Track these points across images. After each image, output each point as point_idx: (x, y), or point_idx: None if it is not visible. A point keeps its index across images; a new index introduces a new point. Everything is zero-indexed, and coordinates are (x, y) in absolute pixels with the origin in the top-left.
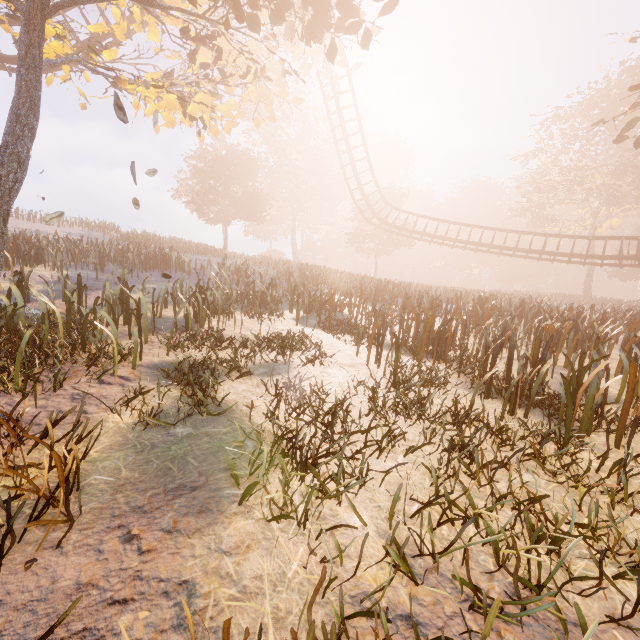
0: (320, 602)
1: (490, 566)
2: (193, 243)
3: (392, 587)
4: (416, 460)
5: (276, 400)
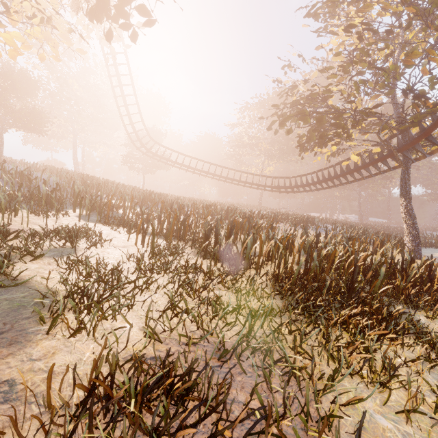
0: (105, 365)
1: (195, 330)
2: None
3: (146, 349)
4: (163, 293)
5: (66, 272)
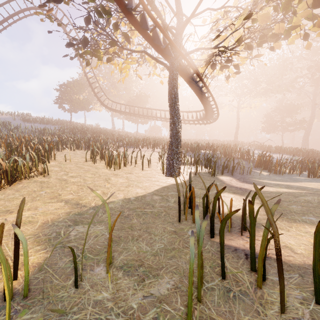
0: None
1: None
2: (58, 120)
3: None
4: None
5: None
